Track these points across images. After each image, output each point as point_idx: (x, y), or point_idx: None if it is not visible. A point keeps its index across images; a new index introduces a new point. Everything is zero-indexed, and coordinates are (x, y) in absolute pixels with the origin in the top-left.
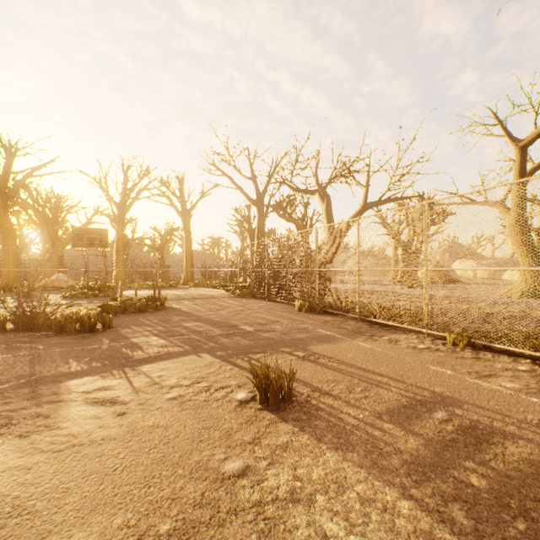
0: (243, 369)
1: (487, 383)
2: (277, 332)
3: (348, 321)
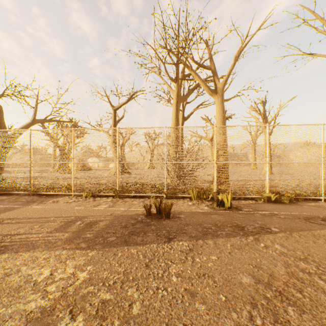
0: None
1: (97, 208)
2: None
3: (22, 196)
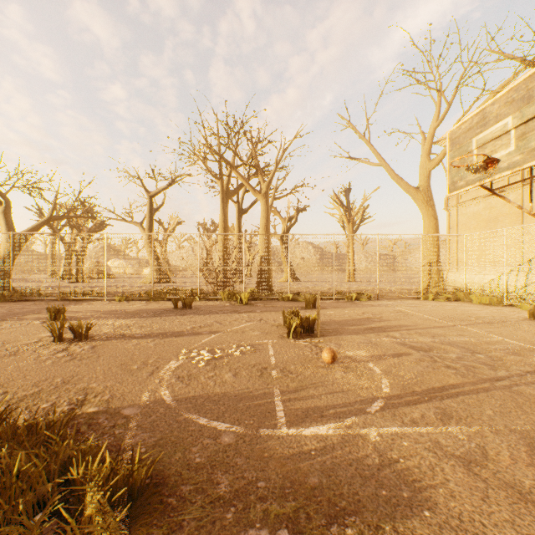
0: (19, 320)
1: (133, 306)
2: (3, 311)
3: (51, 302)
